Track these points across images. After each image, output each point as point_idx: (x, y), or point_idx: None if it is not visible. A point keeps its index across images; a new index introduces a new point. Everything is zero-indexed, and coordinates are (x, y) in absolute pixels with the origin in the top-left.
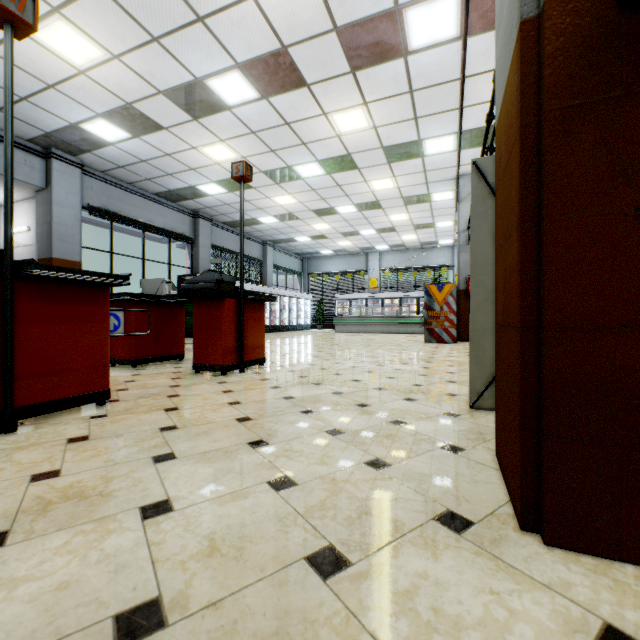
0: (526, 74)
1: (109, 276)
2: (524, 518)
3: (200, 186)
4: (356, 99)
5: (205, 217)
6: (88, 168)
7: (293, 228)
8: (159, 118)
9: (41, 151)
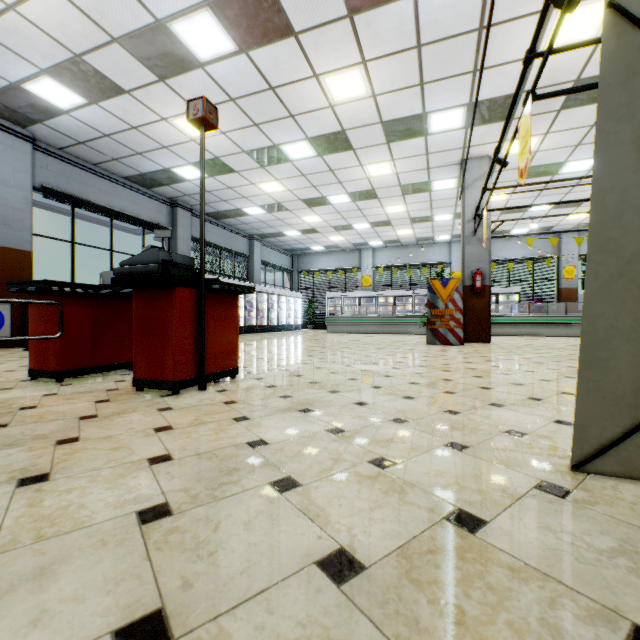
0: None
1: None
2: None
3: (176, 169)
4: (353, 56)
5: (184, 206)
6: (42, 144)
7: (282, 221)
8: (118, 77)
9: None
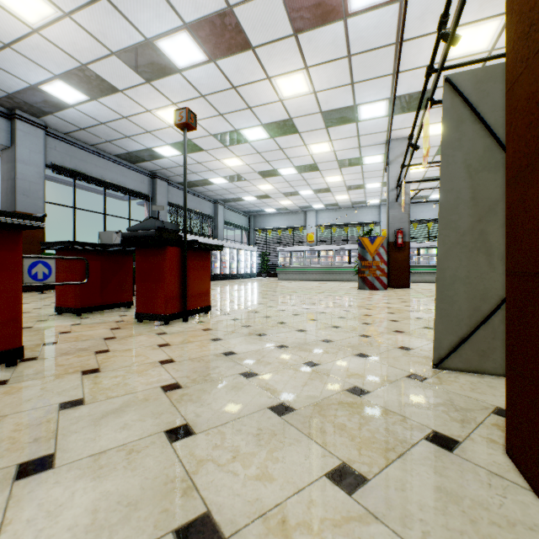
0: None
1: (14, 216)
2: None
3: (156, 148)
4: (298, 63)
5: (162, 177)
6: (52, 130)
7: (241, 188)
8: (114, 80)
9: (5, 112)
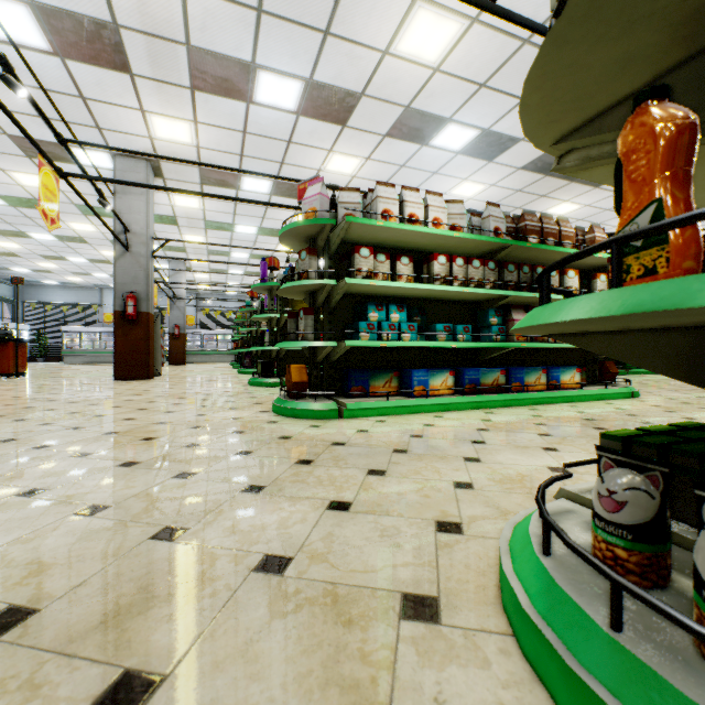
0: (115, 318)
1: None
2: (115, 379)
3: None
4: (88, 222)
5: None
6: None
7: (11, 261)
8: None
9: None
